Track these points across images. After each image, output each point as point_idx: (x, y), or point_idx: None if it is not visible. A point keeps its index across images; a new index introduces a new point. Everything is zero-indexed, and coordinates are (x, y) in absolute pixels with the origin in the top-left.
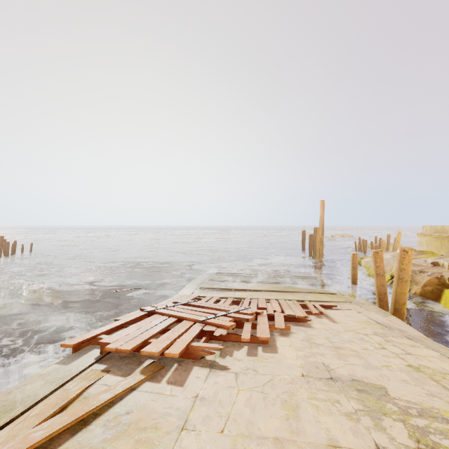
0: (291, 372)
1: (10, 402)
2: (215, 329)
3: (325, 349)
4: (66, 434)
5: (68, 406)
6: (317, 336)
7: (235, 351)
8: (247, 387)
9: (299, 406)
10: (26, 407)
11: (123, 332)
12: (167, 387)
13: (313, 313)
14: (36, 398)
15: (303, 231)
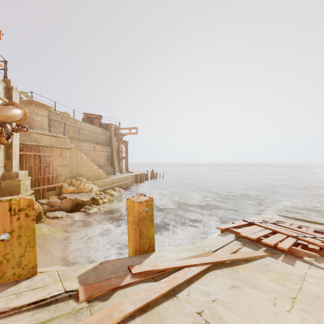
0: None
1: (212, 243)
2: (307, 244)
3: None
4: (242, 262)
5: (235, 252)
6: None
7: None
8: None
9: None
10: (219, 247)
11: (243, 229)
12: (283, 263)
13: None
14: (220, 245)
15: None
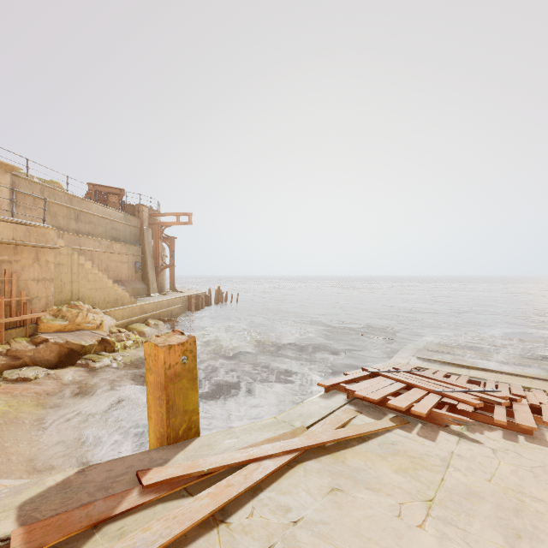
0: None
1: (307, 412)
2: (457, 403)
3: None
4: (355, 441)
5: (345, 426)
6: None
7: (485, 430)
8: (509, 462)
9: None
10: (318, 418)
11: (360, 385)
12: (419, 438)
13: None
14: (321, 415)
15: None
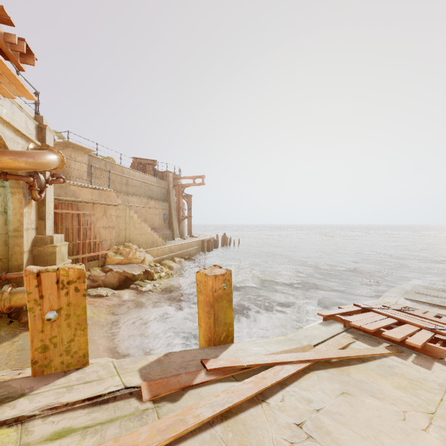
0: None
1: (311, 335)
2: None
3: None
4: (355, 361)
5: (345, 348)
6: None
7: None
8: None
9: None
10: (321, 340)
11: (355, 317)
12: (414, 365)
13: None
14: (323, 338)
15: None
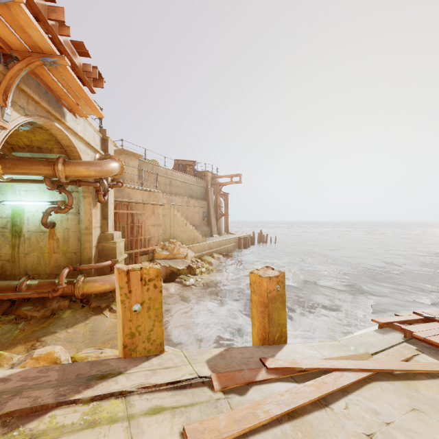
0: None
1: (366, 342)
2: None
3: None
4: (423, 376)
5: (408, 361)
6: None
7: None
8: None
9: None
10: (379, 349)
11: (416, 327)
12: None
13: None
14: (381, 347)
15: None
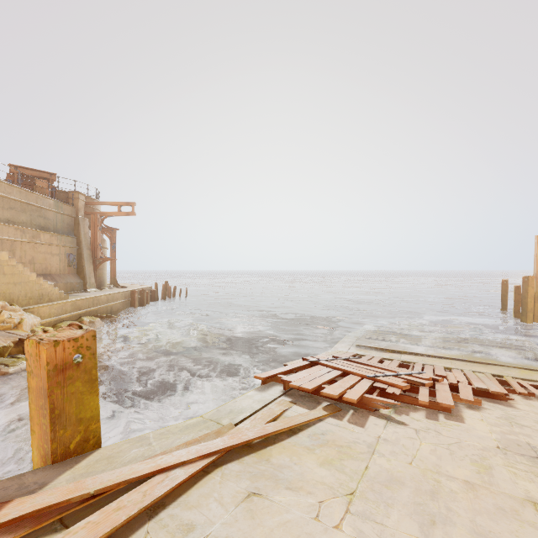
0: (482, 442)
1: (238, 408)
2: (387, 387)
3: (532, 432)
4: (284, 435)
5: (277, 419)
6: (522, 417)
7: (411, 412)
8: (430, 442)
9: (492, 468)
10: (250, 413)
11: (298, 375)
12: (349, 425)
13: (517, 392)
14: (253, 409)
15: (503, 280)
